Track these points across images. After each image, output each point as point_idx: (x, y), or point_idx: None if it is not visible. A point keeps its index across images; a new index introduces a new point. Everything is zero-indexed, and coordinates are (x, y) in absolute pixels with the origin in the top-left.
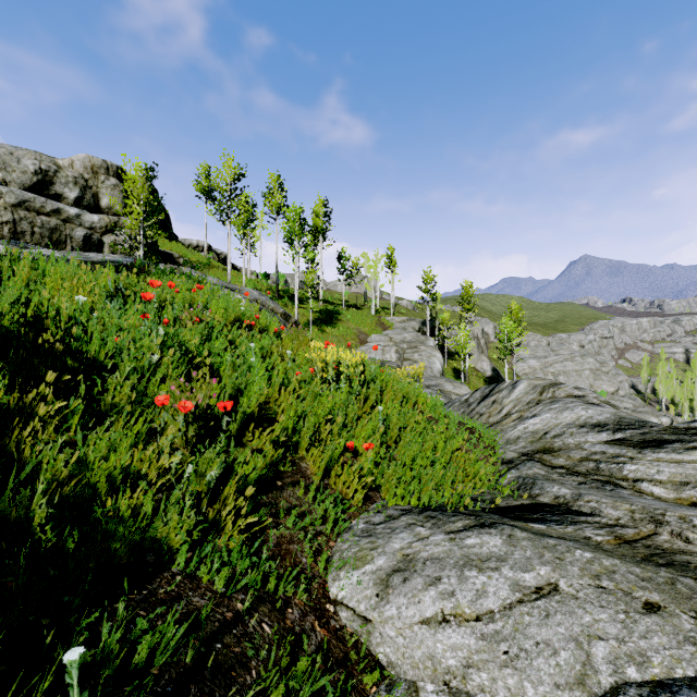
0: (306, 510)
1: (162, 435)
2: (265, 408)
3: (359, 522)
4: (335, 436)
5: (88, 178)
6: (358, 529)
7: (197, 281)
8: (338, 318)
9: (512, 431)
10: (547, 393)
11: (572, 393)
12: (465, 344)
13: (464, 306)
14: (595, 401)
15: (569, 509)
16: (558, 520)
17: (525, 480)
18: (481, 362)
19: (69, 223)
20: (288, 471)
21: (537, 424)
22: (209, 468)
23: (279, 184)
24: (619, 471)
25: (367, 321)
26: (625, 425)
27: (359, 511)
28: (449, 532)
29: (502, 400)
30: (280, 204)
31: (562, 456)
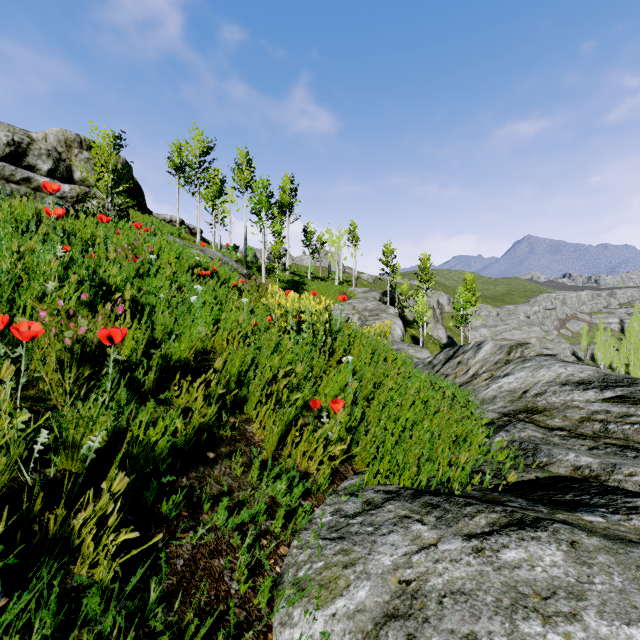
0: (247, 495)
1: (36, 386)
2: (207, 359)
3: (325, 511)
4: (295, 392)
5: (62, 151)
6: (324, 525)
7: (154, 235)
8: (303, 288)
9: (486, 391)
10: (515, 353)
11: (542, 352)
12: (423, 313)
13: (422, 277)
14: (567, 359)
15: (604, 485)
16: (605, 504)
17: (523, 445)
18: (437, 330)
19: (39, 192)
20: (226, 437)
21: (512, 382)
22: (85, 436)
23: (247, 160)
24: (636, 432)
25: (331, 291)
26: (612, 382)
27: (325, 493)
28: (468, 534)
29: (468, 361)
30: (248, 179)
31: (557, 416)
